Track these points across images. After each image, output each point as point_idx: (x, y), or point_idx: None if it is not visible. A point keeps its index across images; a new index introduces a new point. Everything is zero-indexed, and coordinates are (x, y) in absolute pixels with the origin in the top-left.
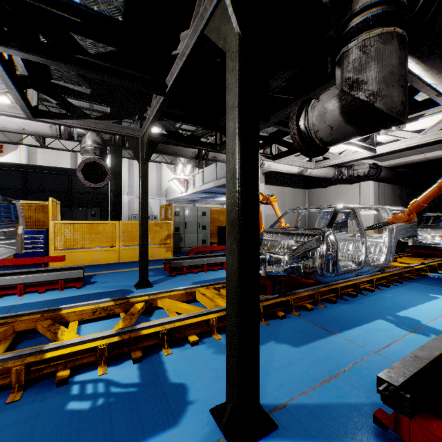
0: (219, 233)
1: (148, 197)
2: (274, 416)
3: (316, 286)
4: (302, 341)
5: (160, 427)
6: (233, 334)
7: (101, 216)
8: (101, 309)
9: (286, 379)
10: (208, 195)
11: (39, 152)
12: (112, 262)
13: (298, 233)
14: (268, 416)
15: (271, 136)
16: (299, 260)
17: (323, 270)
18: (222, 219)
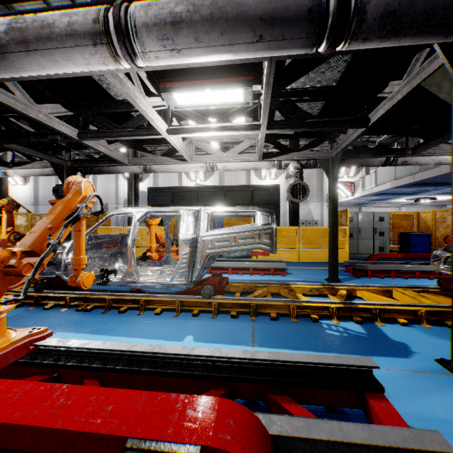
0: (402, 240)
1: (309, 203)
2: None
3: None
4: None
5: (395, 355)
6: None
7: None
8: (315, 289)
9: None
10: (381, 197)
11: (225, 174)
12: (294, 261)
13: None
14: None
15: None
16: None
17: None
18: (405, 224)
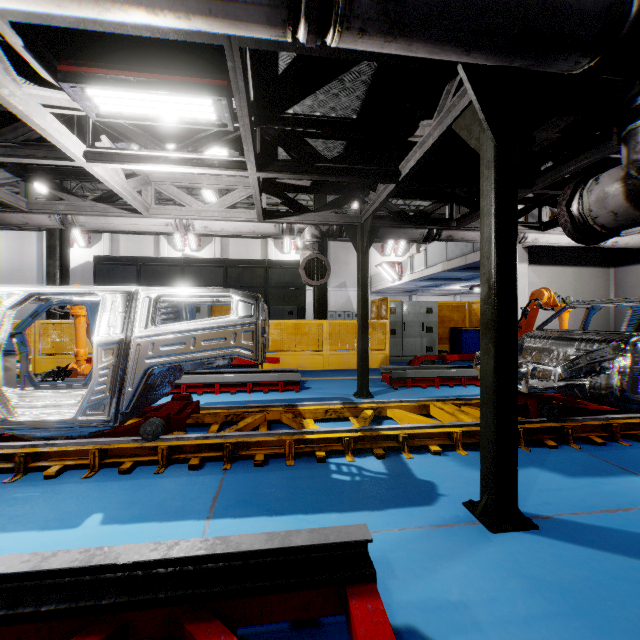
0: (452, 337)
1: (348, 288)
2: (535, 522)
3: (613, 415)
4: (581, 473)
5: (416, 503)
6: (489, 430)
7: (298, 314)
8: (332, 410)
9: (552, 500)
10: (433, 283)
11: (230, 242)
12: (319, 369)
13: (581, 338)
14: (527, 517)
15: (538, 196)
16: (580, 375)
17: (623, 391)
18: (457, 317)
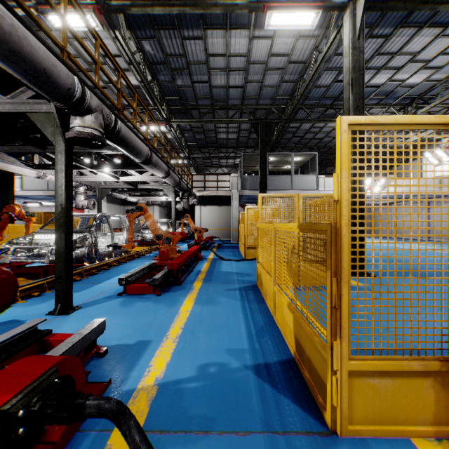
0: None
1: None
2: None
3: None
4: None
5: None
6: None
7: None
8: None
9: None
10: None
11: None
12: None
13: None
14: None
15: None
16: None
17: None
18: None
